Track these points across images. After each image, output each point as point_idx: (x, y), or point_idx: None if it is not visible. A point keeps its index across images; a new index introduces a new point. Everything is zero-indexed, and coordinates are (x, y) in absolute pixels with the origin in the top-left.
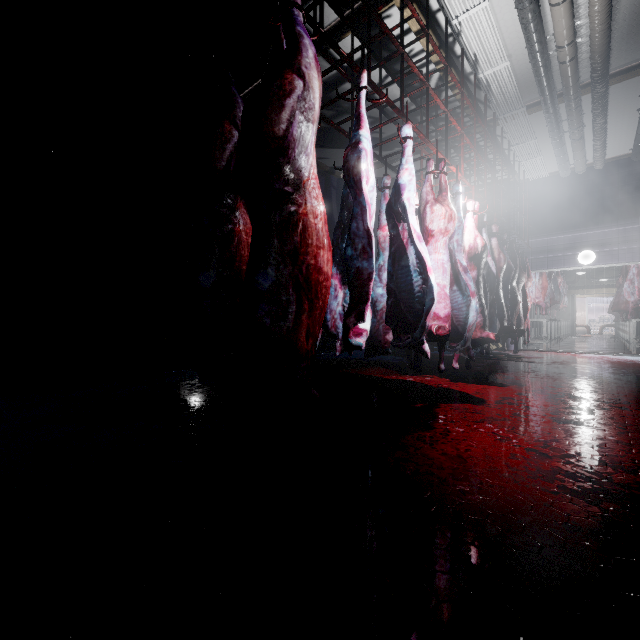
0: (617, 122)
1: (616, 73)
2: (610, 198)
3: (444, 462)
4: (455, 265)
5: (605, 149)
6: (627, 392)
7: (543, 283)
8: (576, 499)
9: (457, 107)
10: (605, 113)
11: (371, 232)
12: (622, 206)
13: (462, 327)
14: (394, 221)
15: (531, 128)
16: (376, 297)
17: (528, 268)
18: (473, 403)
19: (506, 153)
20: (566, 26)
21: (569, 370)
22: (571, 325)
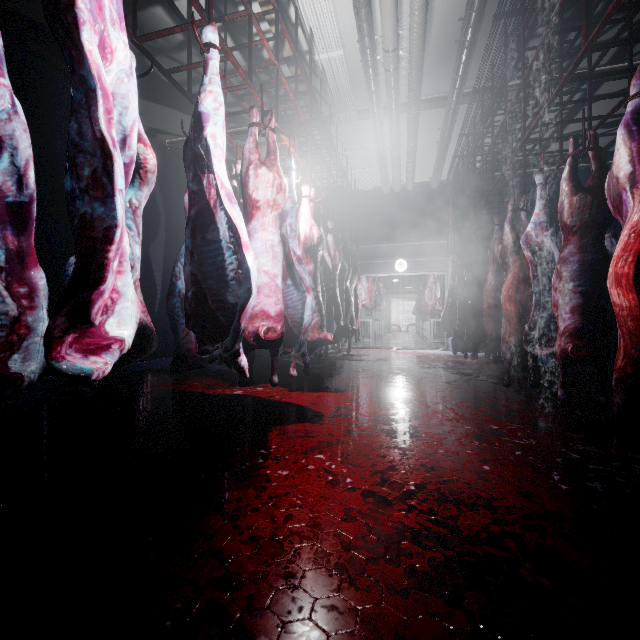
0: (423, 150)
1: (425, 100)
2: (417, 216)
3: (246, 563)
4: (287, 254)
5: (414, 173)
6: (438, 387)
7: (370, 287)
8: (433, 599)
9: (292, 77)
10: (416, 137)
11: (105, 144)
12: (425, 224)
13: (295, 328)
14: (192, 169)
15: (361, 136)
16: (181, 287)
17: (358, 271)
18: (305, 421)
19: (340, 158)
20: (392, 28)
21: (391, 367)
22: (388, 324)
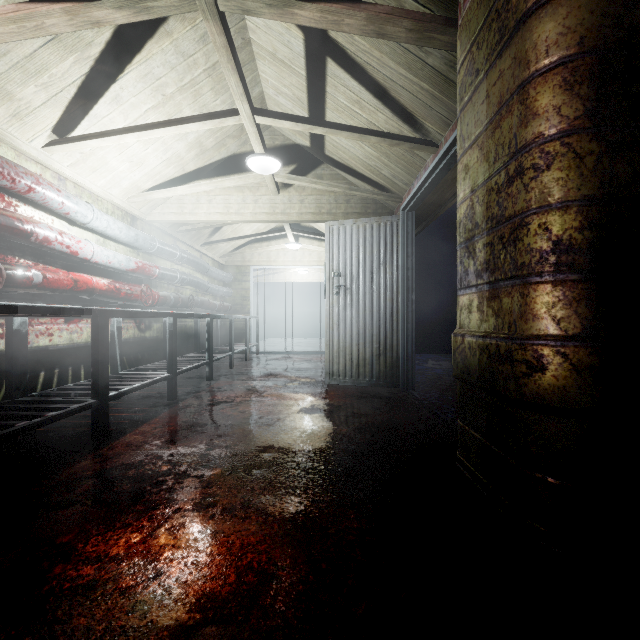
0: None
1: None
2: None
3: None
4: None
5: None
6: None
7: None
8: None
9: None
10: None
11: None
12: None
13: None
14: None
15: None
16: None
17: None
18: None
19: None
20: None
21: None
22: None
